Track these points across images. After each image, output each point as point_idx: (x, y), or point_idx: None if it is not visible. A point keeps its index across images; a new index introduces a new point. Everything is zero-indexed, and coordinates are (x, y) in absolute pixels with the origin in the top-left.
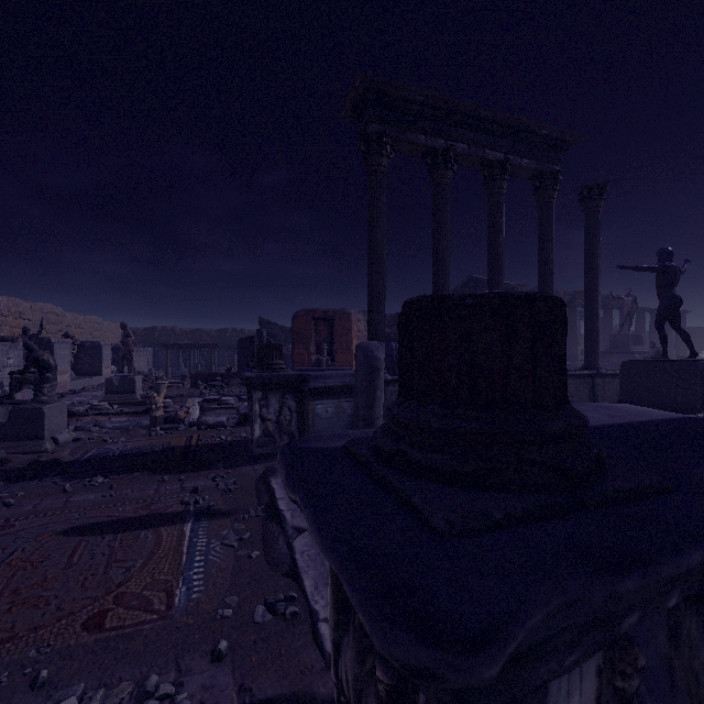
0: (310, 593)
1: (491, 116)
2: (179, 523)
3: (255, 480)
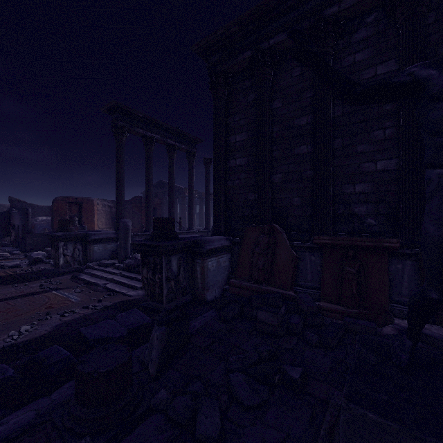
0: (119, 291)
1: (170, 127)
2: (48, 292)
3: (69, 279)
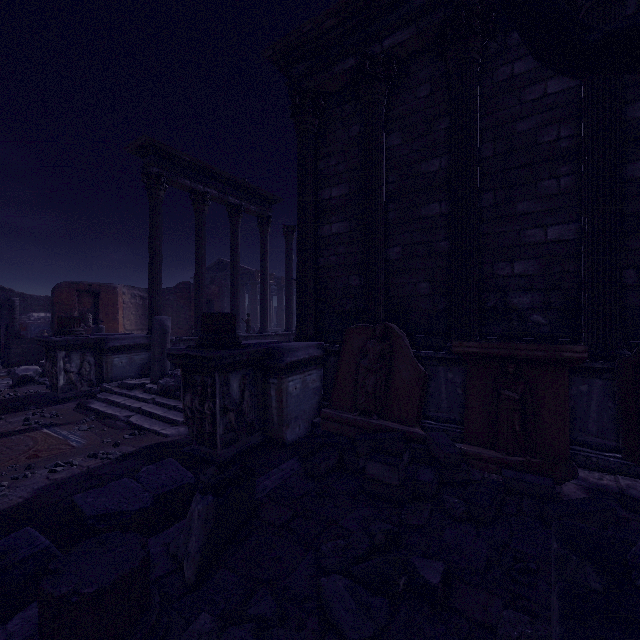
0: (149, 427)
1: (232, 178)
2: (36, 430)
3: (73, 409)
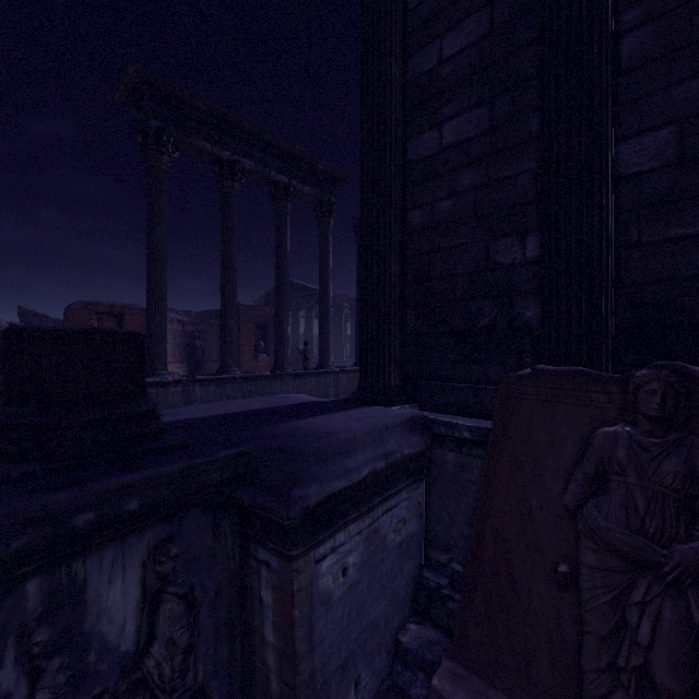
0: None
1: (275, 142)
2: None
3: None
